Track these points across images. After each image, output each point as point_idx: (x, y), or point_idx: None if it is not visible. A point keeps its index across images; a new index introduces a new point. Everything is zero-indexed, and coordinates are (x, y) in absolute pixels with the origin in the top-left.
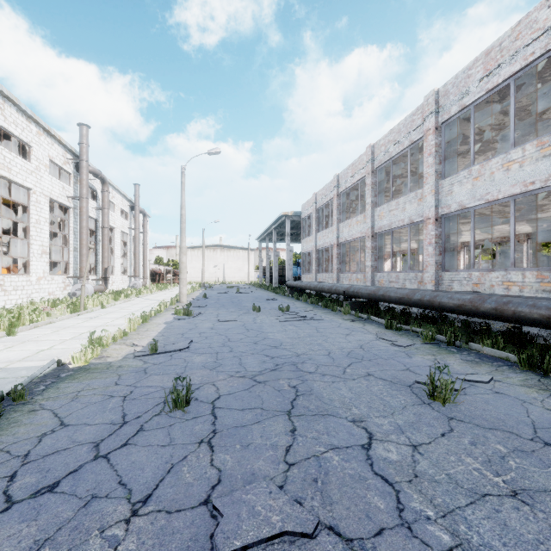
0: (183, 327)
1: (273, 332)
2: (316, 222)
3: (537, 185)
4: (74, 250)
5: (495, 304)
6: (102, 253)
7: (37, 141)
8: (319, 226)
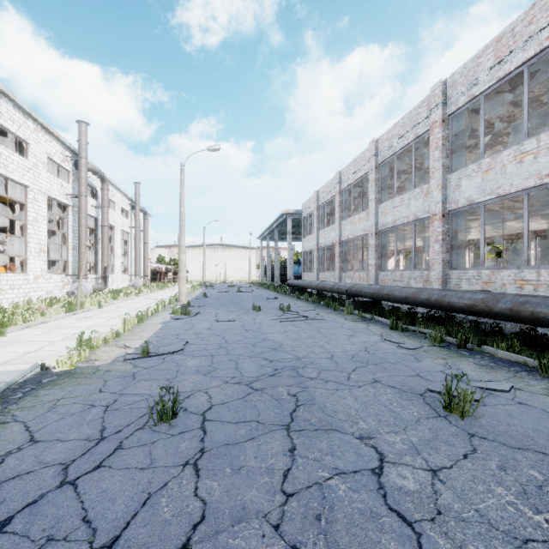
0: (180, 327)
1: (273, 333)
2: (317, 220)
3: None
4: (73, 249)
5: (510, 304)
6: (102, 252)
7: (34, 138)
8: (321, 224)
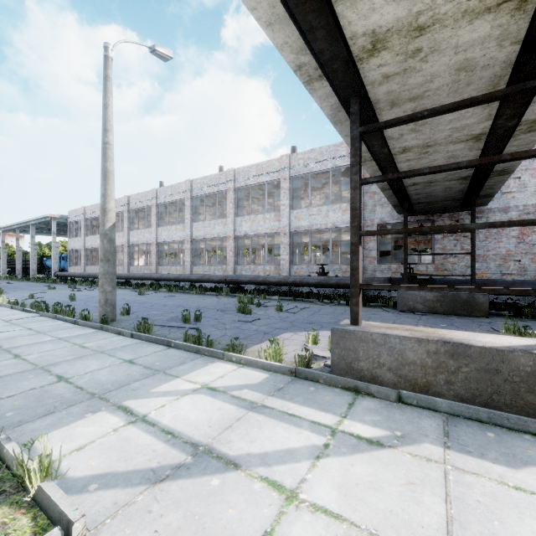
0: (16, 296)
1: (78, 293)
2: (85, 228)
3: (183, 239)
4: None
5: (166, 276)
6: None
7: None
8: (88, 232)
